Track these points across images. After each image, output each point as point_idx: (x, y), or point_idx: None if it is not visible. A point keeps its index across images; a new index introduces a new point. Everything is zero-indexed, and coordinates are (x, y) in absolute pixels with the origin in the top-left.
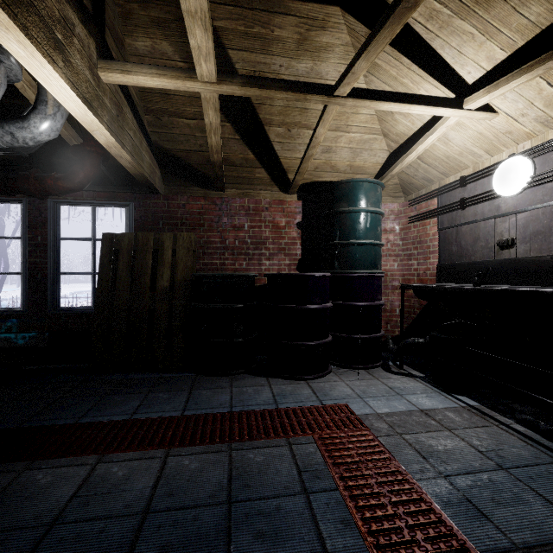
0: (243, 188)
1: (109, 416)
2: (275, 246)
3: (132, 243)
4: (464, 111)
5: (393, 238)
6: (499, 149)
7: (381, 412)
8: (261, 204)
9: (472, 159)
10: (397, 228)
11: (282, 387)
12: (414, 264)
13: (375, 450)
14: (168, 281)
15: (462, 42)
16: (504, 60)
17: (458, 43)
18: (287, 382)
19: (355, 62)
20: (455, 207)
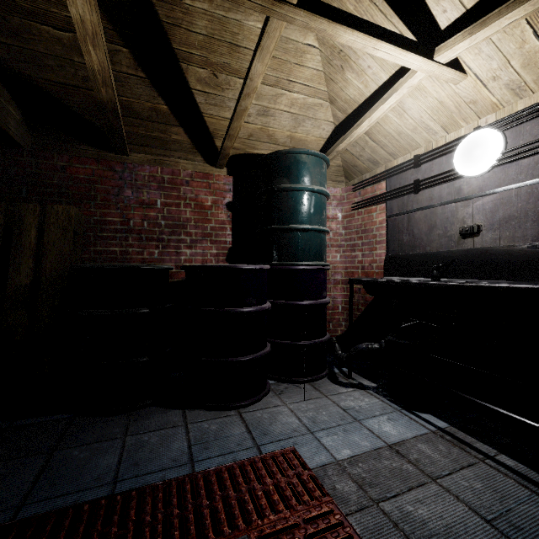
0: (155, 154)
1: None
2: (198, 231)
3: None
4: (434, 63)
5: (335, 226)
6: (458, 124)
7: (342, 458)
8: (179, 176)
9: (425, 136)
10: (339, 215)
11: (203, 426)
12: (358, 256)
13: None
14: (28, 276)
15: None
16: None
17: None
18: (211, 415)
19: None
20: (408, 191)
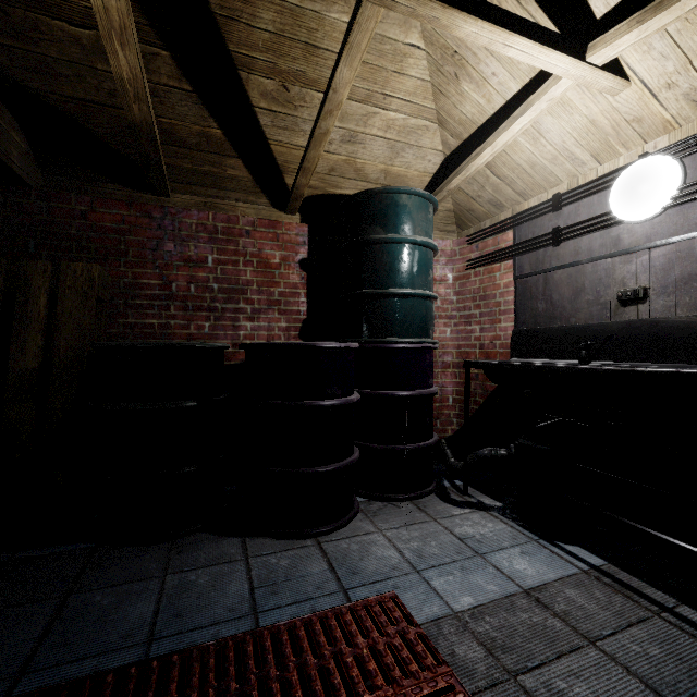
0: (205, 195)
1: None
2: (262, 297)
3: None
4: (586, 65)
5: (444, 291)
6: (615, 150)
7: (461, 609)
8: (238, 224)
9: (569, 169)
10: (449, 277)
11: (270, 561)
12: (475, 331)
13: None
14: (35, 357)
15: None
16: None
17: None
18: (280, 545)
19: None
20: (544, 243)
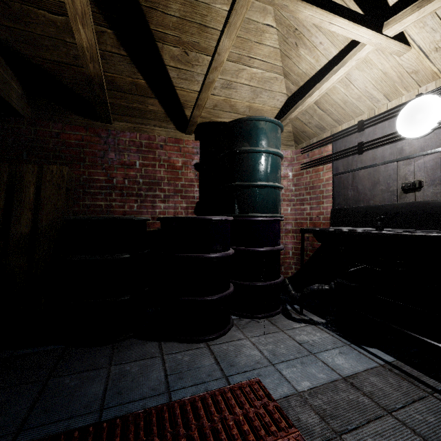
0: (134, 122)
1: None
2: (170, 188)
3: None
4: (383, 36)
5: (287, 183)
6: (400, 92)
7: (302, 389)
8: (155, 141)
9: (369, 104)
10: (290, 174)
11: (177, 357)
12: (307, 209)
13: None
14: (27, 226)
15: None
16: None
17: None
18: (184, 347)
19: None
20: (352, 152)
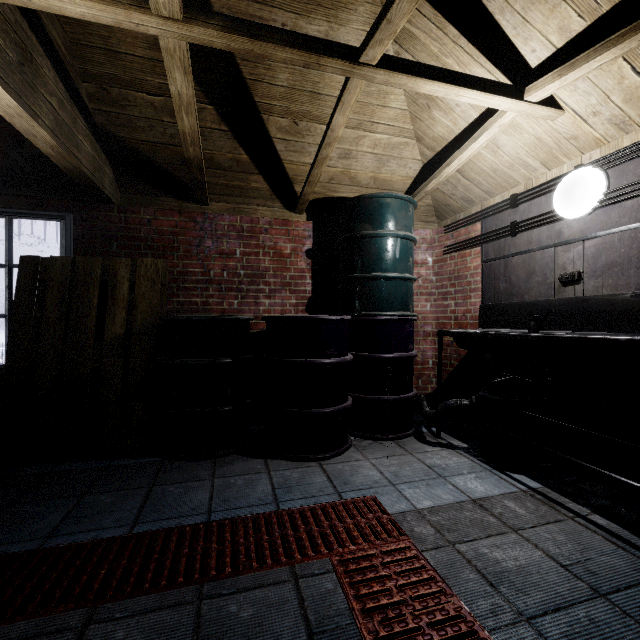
0: (234, 202)
1: (3, 546)
2: (277, 280)
3: (68, 271)
4: (525, 103)
5: (425, 272)
6: (560, 160)
7: (422, 507)
8: (258, 224)
9: (524, 173)
10: (429, 260)
11: (285, 474)
12: (451, 305)
13: (422, 577)
14: (122, 326)
15: (529, 4)
16: (581, 32)
17: (523, 5)
18: (292, 465)
19: (393, 0)
20: (504, 234)
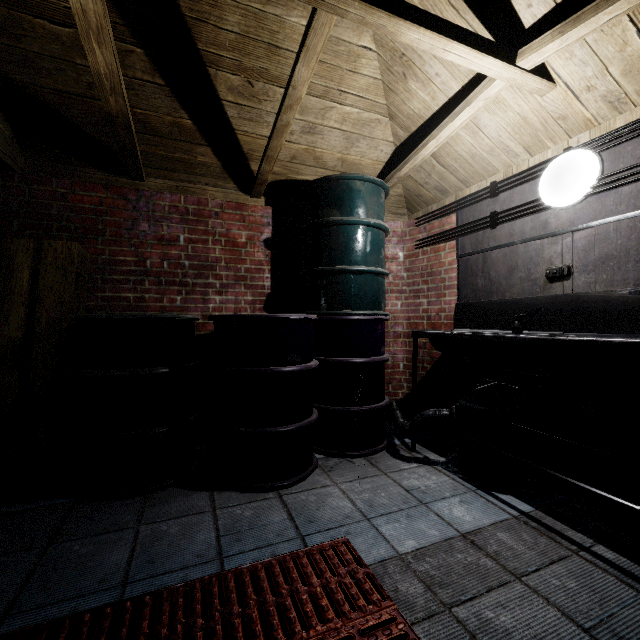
0: (177, 179)
1: None
2: (230, 273)
3: None
4: (517, 69)
5: (396, 268)
6: (544, 144)
7: (405, 551)
8: (207, 206)
9: (505, 160)
10: (400, 255)
11: (235, 512)
12: (423, 304)
13: None
14: (19, 328)
15: None
16: None
17: None
18: (245, 498)
19: None
20: (483, 225)
